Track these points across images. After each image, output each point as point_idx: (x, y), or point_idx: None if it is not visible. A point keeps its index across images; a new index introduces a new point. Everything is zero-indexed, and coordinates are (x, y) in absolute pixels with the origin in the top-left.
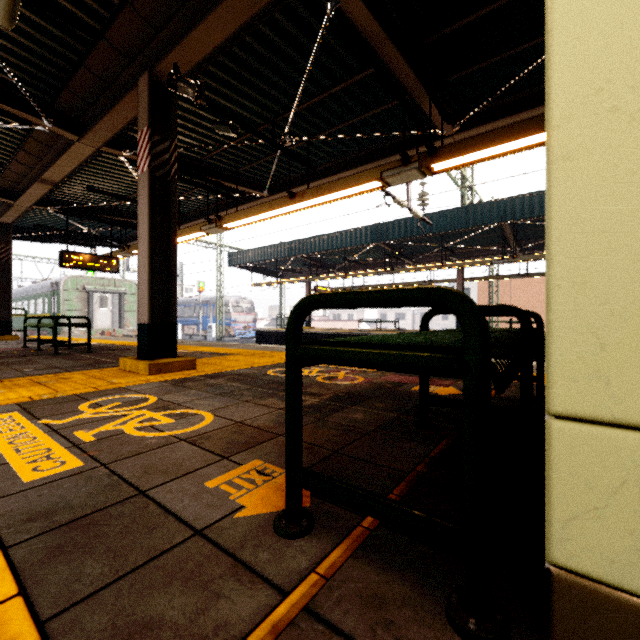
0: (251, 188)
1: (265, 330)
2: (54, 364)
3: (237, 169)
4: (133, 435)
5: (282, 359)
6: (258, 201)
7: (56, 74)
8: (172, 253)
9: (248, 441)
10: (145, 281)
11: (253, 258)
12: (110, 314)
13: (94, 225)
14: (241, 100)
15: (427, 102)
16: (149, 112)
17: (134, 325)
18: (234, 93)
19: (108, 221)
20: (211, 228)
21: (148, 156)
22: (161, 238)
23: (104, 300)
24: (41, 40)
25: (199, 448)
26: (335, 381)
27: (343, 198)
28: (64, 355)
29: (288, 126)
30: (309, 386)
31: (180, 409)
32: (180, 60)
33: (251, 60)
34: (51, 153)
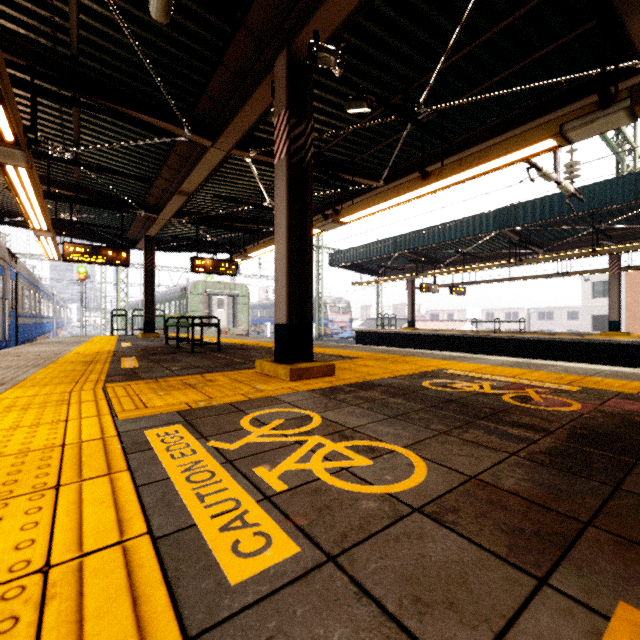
0: (366, 178)
1: (366, 330)
2: (195, 363)
3: (354, 159)
4: (333, 486)
5: (422, 366)
6: (371, 193)
7: (196, 80)
8: (308, 246)
9: (538, 531)
10: (283, 278)
11: (354, 257)
12: (225, 315)
13: (215, 233)
14: (372, 71)
15: (638, 15)
16: (287, 92)
17: (245, 325)
18: (366, 64)
19: (229, 227)
20: (327, 224)
21: (286, 141)
22: (297, 230)
23: (220, 302)
24: (186, 44)
25: (462, 537)
26: (537, 405)
27: (493, 170)
28: (199, 353)
29: (427, 91)
30: (507, 411)
31: (362, 439)
32: (321, 24)
33: (394, 13)
34: (187, 165)
